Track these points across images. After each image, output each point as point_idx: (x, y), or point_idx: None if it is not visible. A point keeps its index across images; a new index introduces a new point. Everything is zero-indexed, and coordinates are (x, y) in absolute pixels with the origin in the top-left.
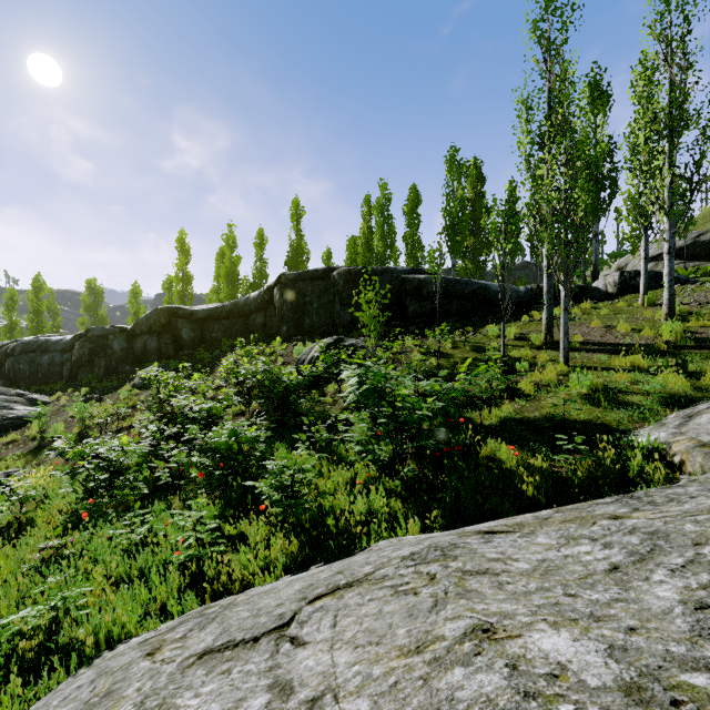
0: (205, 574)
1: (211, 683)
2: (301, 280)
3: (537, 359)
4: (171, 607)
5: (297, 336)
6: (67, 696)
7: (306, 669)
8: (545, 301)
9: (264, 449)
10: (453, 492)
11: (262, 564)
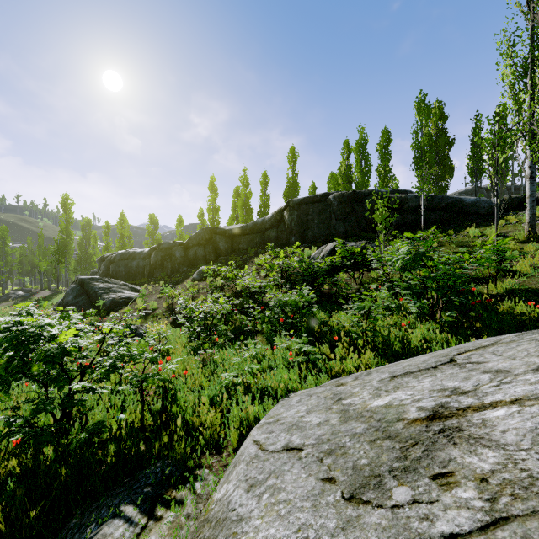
0: (319, 368)
1: (426, 379)
2: (304, 203)
3: (524, 250)
4: (309, 381)
5: (304, 244)
6: (298, 401)
7: (505, 366)
8: (527, 203)
9: (317, 308)
10: (496, 326)
11: (356, 365)
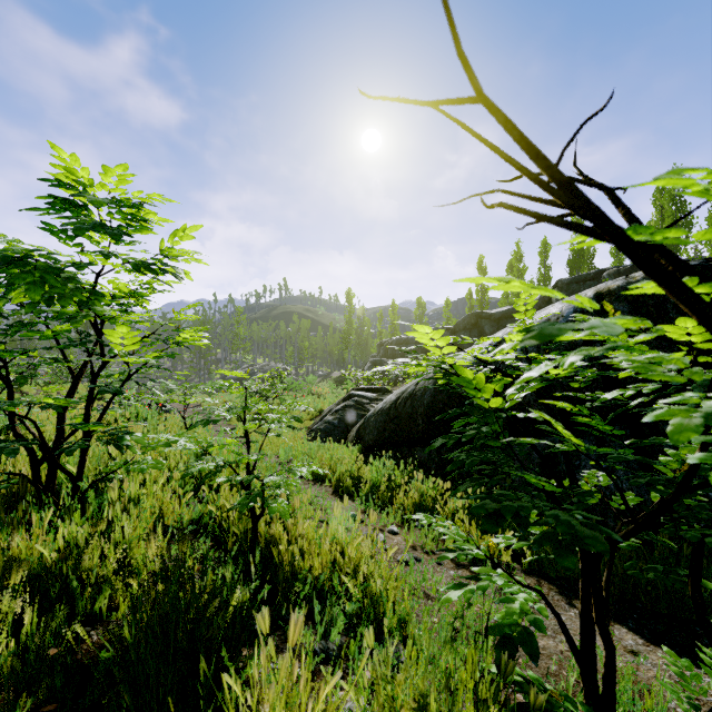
0: None
1: None
2: (574, 283)
3: None
4: None
5: None
6: None
7: None
8: None
9: None
10: None
11: None
